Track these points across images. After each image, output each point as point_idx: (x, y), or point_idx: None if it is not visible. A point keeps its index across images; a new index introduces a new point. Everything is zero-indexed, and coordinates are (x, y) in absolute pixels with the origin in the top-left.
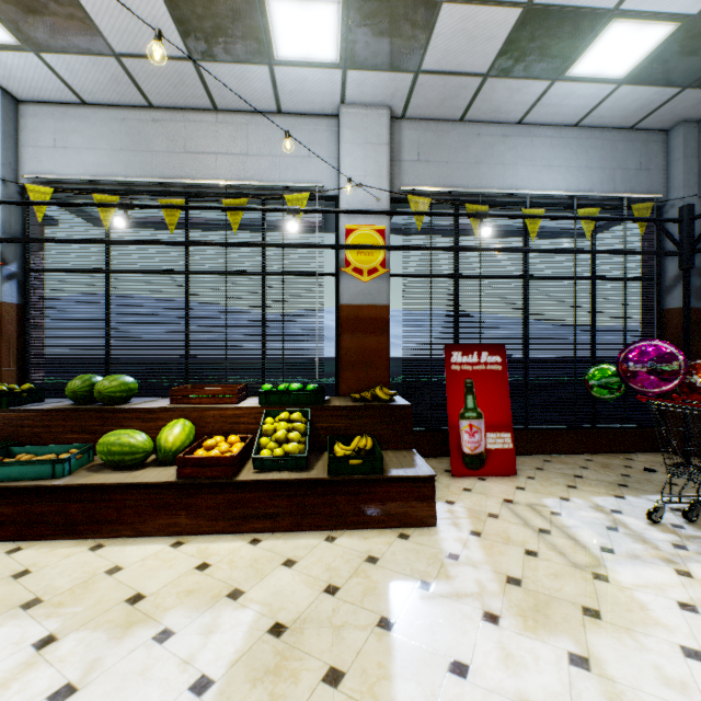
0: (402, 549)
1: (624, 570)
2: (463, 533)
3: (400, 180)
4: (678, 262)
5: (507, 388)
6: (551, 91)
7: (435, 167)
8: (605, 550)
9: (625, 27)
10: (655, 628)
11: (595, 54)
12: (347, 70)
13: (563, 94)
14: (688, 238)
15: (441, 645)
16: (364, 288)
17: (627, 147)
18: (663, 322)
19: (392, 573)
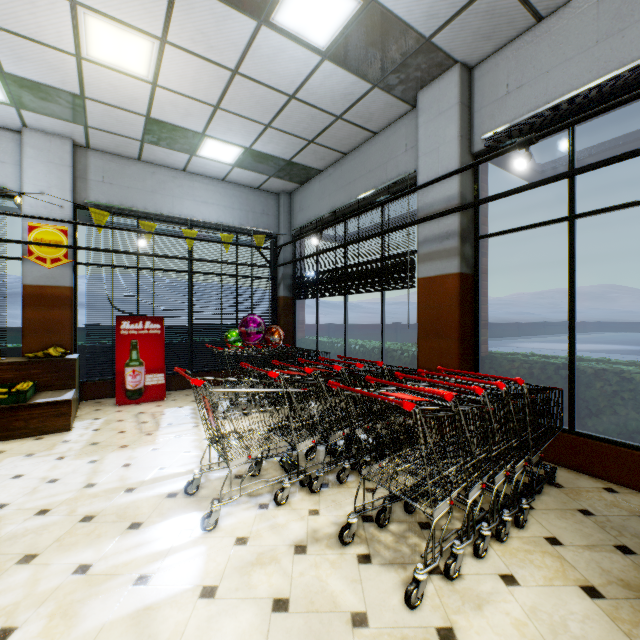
0: (31, 444)
1: (168, 429)
2: (88, 431)
3: (87, 193)
4: (270, 271)
5: (164, 345)
6: (194, 160)
7: (118, 189)
8: (169, 424)
9: (216, 143)
10: (150, 445)
11: (208, 149)
12: (21, 109)
13: (203, 163)
14: (273, 259)
15: (16, 472)
16: (48, 273)
17: (256, 199)
18: (278, 304)
19: (11, 454)
